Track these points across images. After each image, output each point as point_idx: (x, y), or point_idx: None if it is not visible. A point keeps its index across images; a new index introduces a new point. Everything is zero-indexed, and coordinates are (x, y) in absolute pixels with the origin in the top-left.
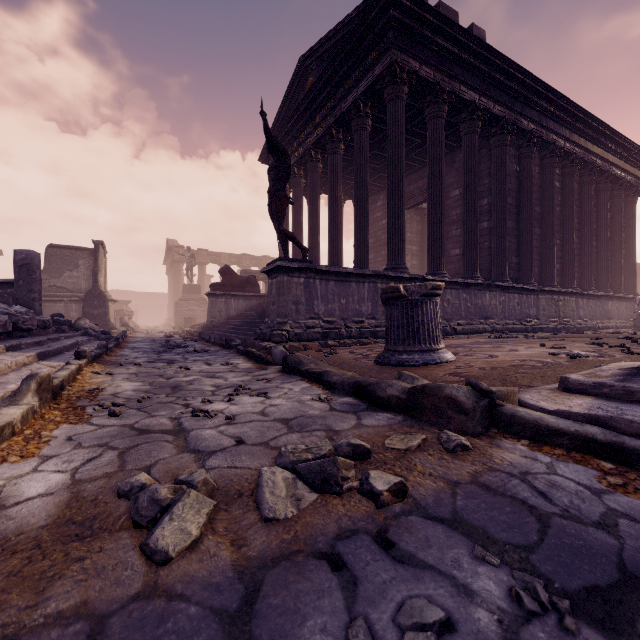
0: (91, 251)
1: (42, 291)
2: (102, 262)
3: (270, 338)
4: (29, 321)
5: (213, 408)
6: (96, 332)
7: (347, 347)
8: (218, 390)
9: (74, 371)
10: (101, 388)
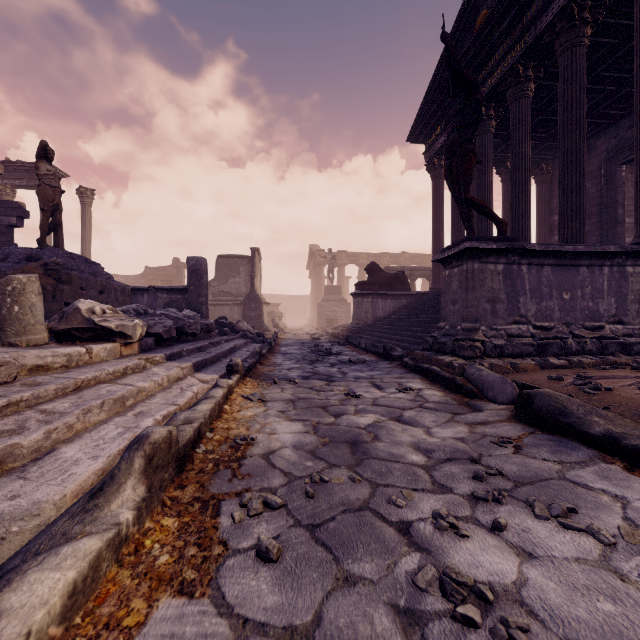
0: (249, 258)
1: (214, 296)
2: (258, 268)
3: (453, 350)
4: (193, 325)
5: (482, 568)
6: (252, 334)
7: (604, 373)
8: (434, 466)
9: (220, 400)
10: (250, 437)
